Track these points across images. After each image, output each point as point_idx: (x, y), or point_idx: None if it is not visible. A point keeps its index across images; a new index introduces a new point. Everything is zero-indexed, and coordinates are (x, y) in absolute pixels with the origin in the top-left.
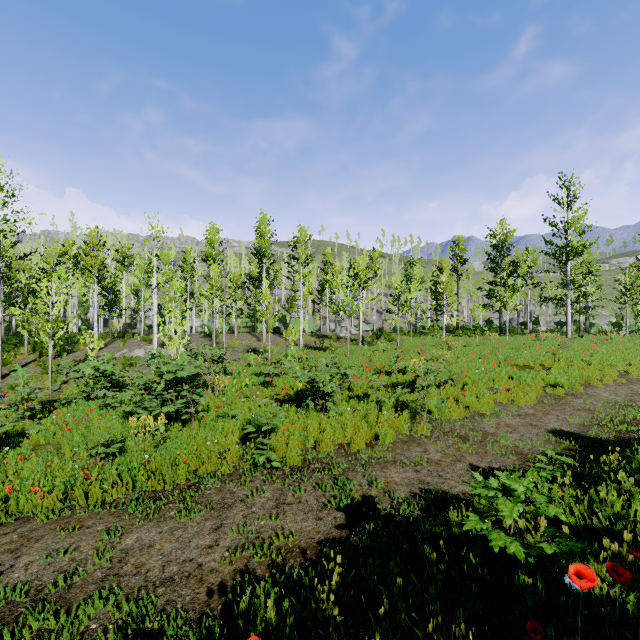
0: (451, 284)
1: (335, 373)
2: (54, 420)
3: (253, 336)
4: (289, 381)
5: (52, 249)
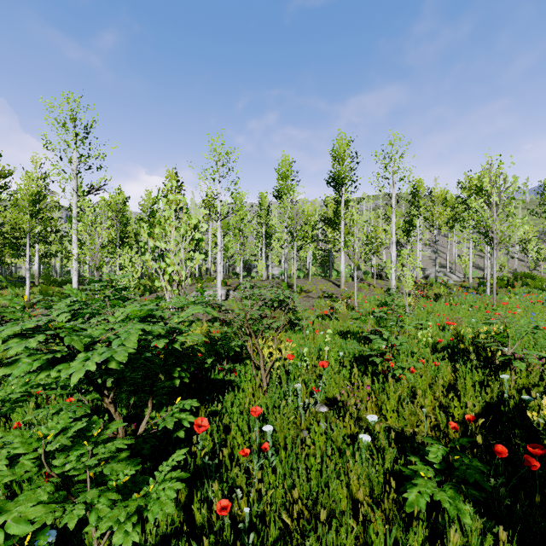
0: None
1: None
2: None
3: (328, 281)
4: None
5: (148, 199)
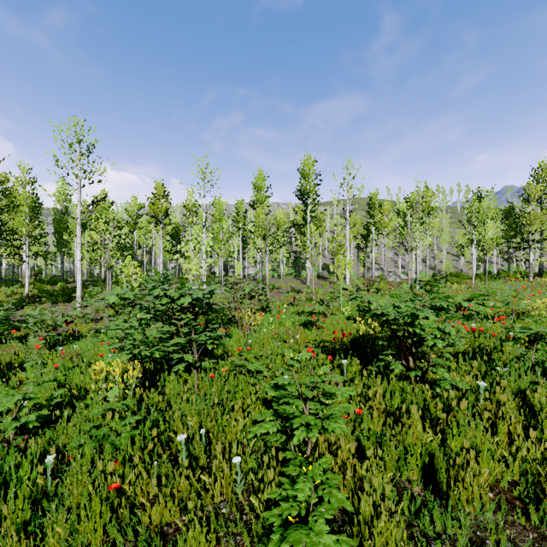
0: (543, 214)
1: (440, 308)
2: (58, 352)
3: (298, 280)
4: (339, 323)
5: (134, 205)
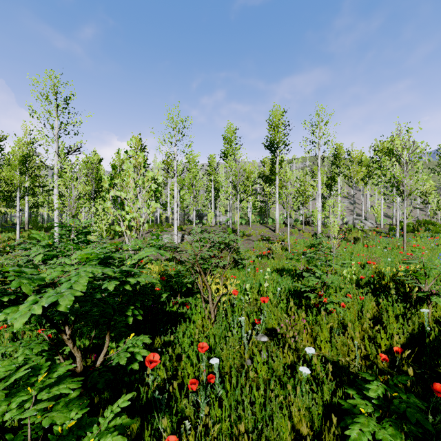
0: None
1: None
2: None
3: (265, 227)
4: None
5: (118, 160)
